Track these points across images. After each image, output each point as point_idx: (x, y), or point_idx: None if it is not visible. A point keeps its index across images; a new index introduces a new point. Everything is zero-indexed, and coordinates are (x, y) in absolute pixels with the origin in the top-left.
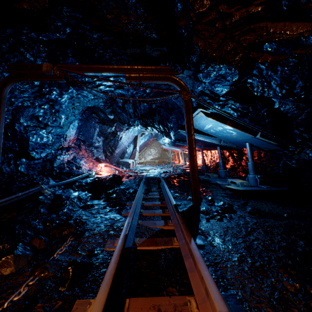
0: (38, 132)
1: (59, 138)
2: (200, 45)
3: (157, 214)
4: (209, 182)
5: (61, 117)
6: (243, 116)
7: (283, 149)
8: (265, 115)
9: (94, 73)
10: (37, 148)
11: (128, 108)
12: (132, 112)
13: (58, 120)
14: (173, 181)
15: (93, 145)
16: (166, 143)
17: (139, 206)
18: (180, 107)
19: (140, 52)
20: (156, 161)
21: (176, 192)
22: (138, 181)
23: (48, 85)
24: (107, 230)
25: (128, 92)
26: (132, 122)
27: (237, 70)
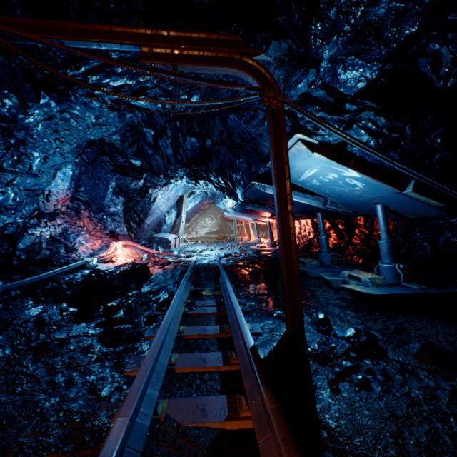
0: None
1: (33, 196)
2: None
3: (210, 367)
4: (306, 275)
5: (32, 155)
6: (390, 148)
7: (450, 217)
8: (437, 144)
9: (69, 41)
10: None
11: (165, 147)
12: (171, 154)
13: (26, 160)
14: (243, 273)
15: (106, 209)
16: (230, 208)
17: (169, 346)
18: (255, 139)
19: None
20: (213, 237)
21: (250, 299)
22: (179, 274)
23: None
24: (54, 455)
25: (157, 105)
26: (172, 171)
27: None
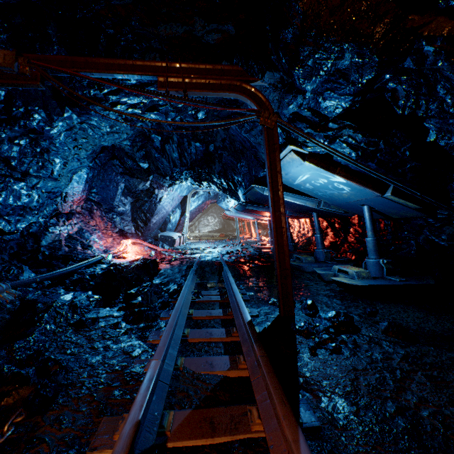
0: (10, 186)
1: (52, 198)
2: (303, 0)
3: (215, 338)
4: (302, 270)
5: (54, 161)
6: (368, 158)
7: (427, 217)
8: (407, 156)
9: (99, 73)
10: (8, 214)
11: (171, 152)
12: (177, 158)
13: (49, 166)
14: (243, 268)
15: (115, 209)
16: (232, 207)
17: (182, 323)
18: (254, 147)
19: (184, 35)
20: (216, 235)
21: (249, 290)
22: (185, 269)
23: (22, 101)
24: (107, 387)
25: (168, 118)
26: (177, 173)
27: (377, 55)
